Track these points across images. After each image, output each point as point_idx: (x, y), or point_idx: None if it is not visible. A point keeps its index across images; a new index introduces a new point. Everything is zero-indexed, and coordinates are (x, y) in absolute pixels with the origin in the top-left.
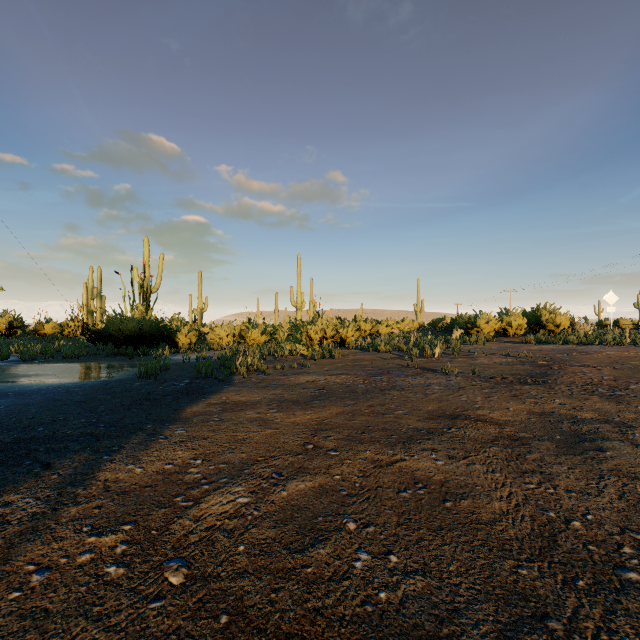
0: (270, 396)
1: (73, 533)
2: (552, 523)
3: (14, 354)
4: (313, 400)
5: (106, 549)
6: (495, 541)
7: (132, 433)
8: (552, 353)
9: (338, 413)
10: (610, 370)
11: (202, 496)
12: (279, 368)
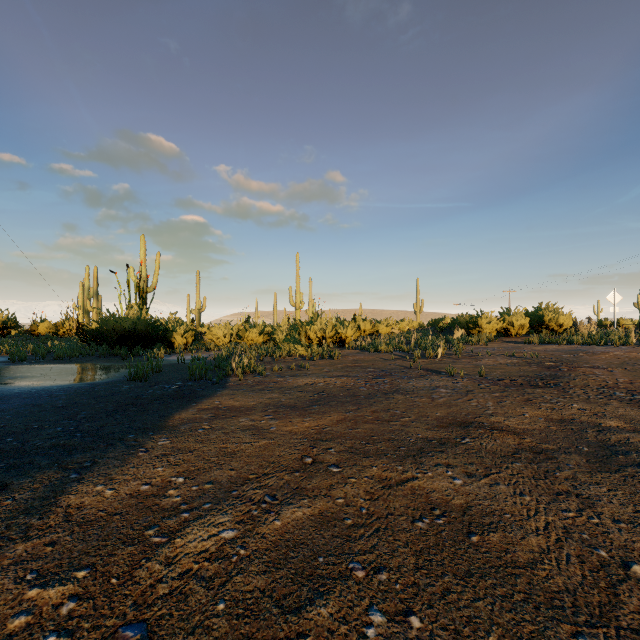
0: (266, 400)
1: (12, 583)
2: (606, 567)
3: (5, 355)
4: (312, 405)
5: (48, 608)
6: (541, 594)
7: (109, 445)
8: (558, 353)
9: (339, 420)
10: (622, 372)
11: (179, 528)
12: (277, 369)
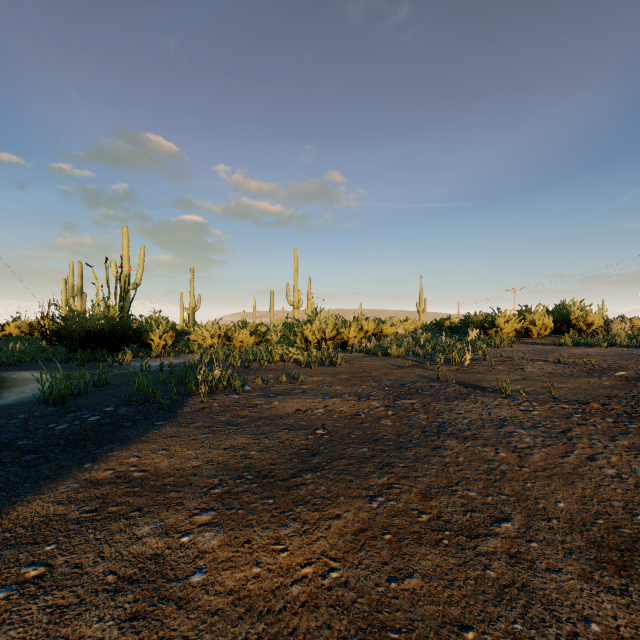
0: (221, 455)
1: None
2: None
3: None
4: (302, 470)
5: None
6: None
7: None
8: (610, 359)
9: (359, 530)
10: None
11: None
12: (260, 383)
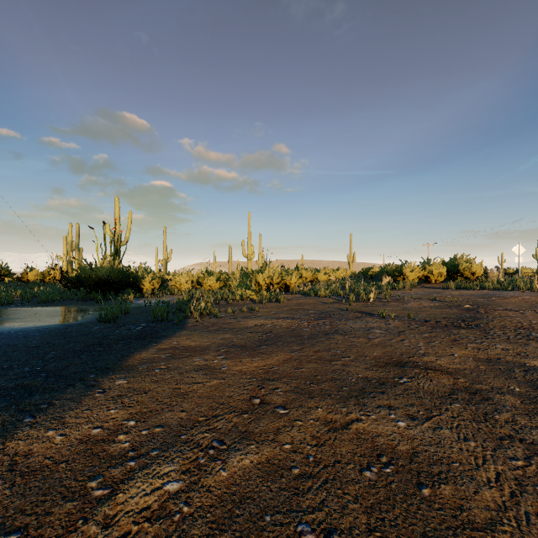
0: (219, 341)
1: None
2: None
3: None
4: (260, 345)
5: None
6: None
7: (69, 385)
8: (473, 298)
9: (285, 360)
10: (532, 314)
11: (123, 479)
12: (230, 312)
